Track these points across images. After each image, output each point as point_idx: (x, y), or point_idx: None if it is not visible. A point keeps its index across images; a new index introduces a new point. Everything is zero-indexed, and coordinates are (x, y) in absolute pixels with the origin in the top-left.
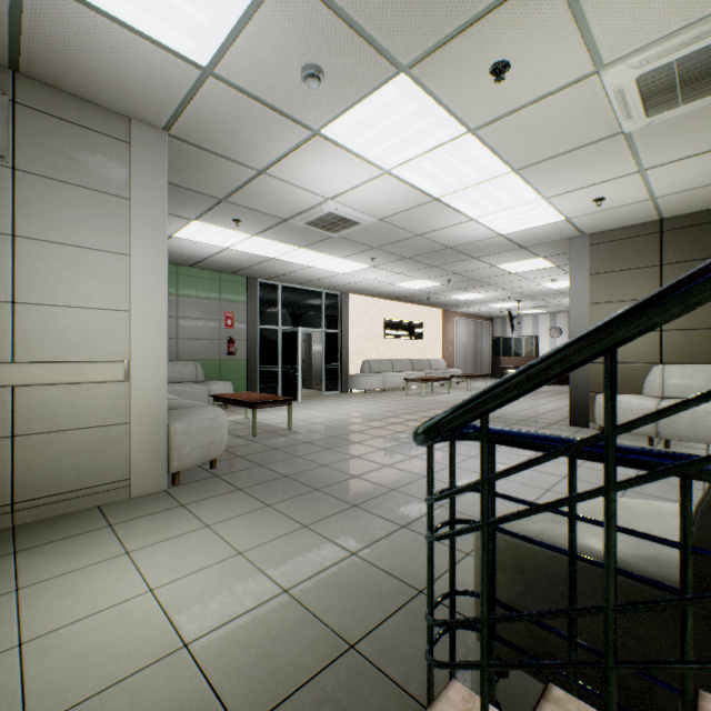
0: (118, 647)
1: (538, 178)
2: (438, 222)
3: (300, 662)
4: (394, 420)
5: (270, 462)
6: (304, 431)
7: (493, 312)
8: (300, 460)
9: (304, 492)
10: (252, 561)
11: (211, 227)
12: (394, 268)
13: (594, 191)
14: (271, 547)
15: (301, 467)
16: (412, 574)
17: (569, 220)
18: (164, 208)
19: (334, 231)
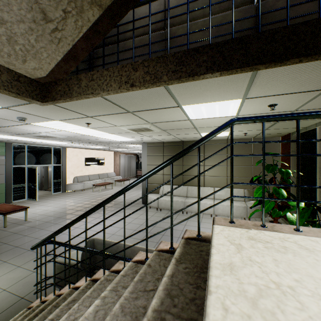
0: None
1: (119, 135)
2: (93, 138)
3: (4, 306)
4: (79, 208)
5: (11, 241)
6: (34, 220)
7: (135, 152)
8: (26, 237)
9: (23, 252)
10: None
11: None
12: (84, 144)
13: (139, 137)
14: (2, 277)
15: (26, 241)
16: (51, 273)
17: (138, 140)
18: None
19: (49, 138)
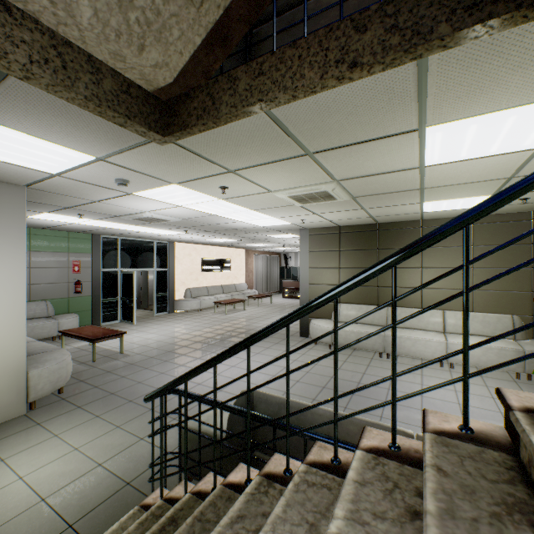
0: (5, 507)
1: (267, 212)
2: (221, 221)
3: (102, 494)
4: (198, 339)
5: (103, 383)
6: (133, 354)
7: (279, 251)
8: (124, 379)
9: (122, 404)
10: (83, 452)
11: (60, 215)
12: (203, 234)
13: (299, 217)
14: (96, 442)
15: (124, 385)
16: (169, 445)
17: (295, 224)
18: (24, 235)
19: (154, 222)
